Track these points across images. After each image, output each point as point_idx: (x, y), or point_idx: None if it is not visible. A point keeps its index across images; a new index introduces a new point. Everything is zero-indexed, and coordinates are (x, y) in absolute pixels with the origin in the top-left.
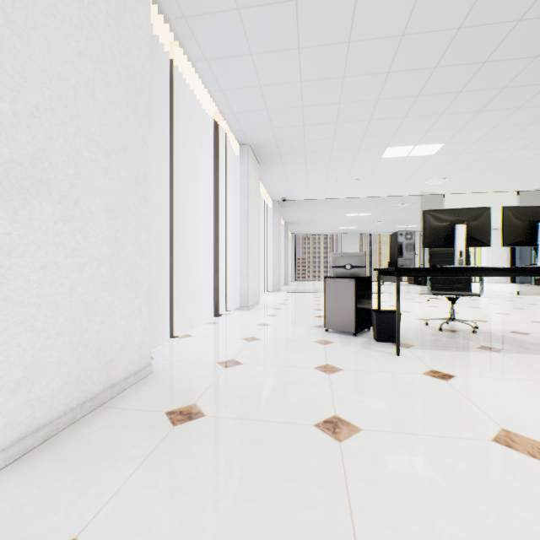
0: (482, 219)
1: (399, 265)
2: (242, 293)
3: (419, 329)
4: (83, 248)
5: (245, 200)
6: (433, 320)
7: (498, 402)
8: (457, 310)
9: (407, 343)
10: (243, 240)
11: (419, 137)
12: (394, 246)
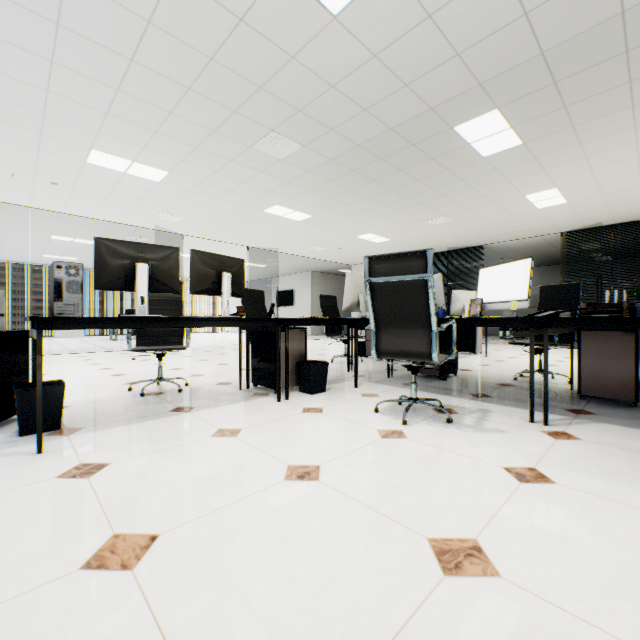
0: (170, 261)
1: (57, 313)
2: None
3: (116, 399)
4: None
5: None
6: (146, 382)
7: (140, 487)
8: (184, 365)
9: (76, 427)
10: None
11: (136, 151)
12: (52, 284)
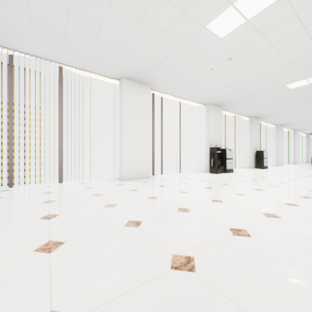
0: None
1: None
2: (293, 161)
3: None
4: (280, 154)
5: (294, 141)
6: None
7: None
8: None
9: None
10: (294, 150)
11: None
12: None
